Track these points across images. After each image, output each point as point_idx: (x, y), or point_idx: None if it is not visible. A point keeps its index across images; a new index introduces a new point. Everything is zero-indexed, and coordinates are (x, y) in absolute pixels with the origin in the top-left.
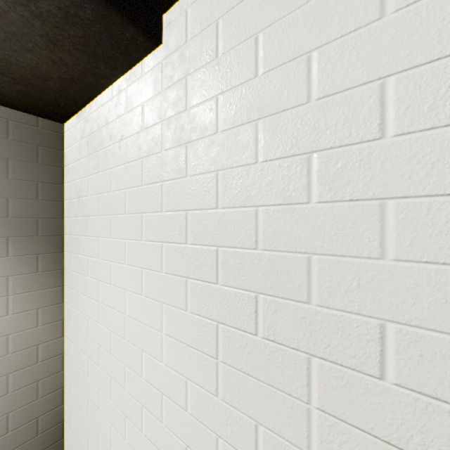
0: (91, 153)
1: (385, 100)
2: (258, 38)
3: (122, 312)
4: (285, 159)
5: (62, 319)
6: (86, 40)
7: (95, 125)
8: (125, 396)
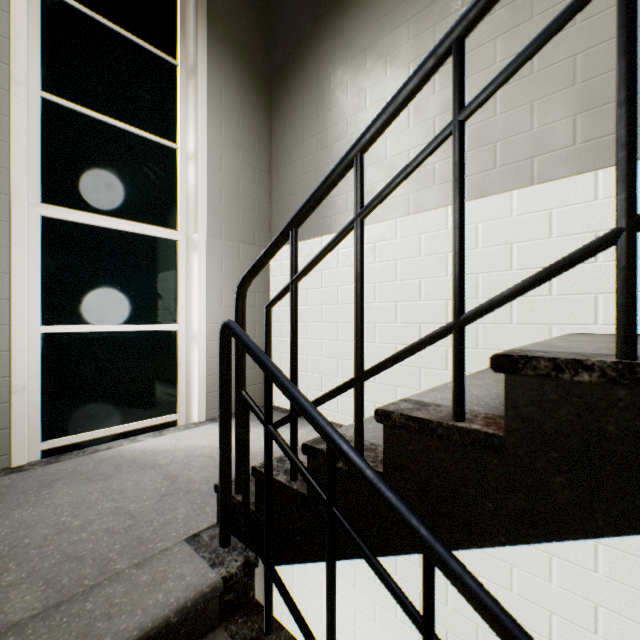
0: None
1: (551, 623)
2: None
3: (352, 623)
4: None
5: None
6: None
7: None
8: None
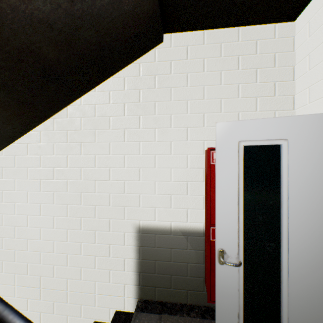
0: None
1: (28, 219)
2: (3, 192)
3: None
4: (10, 226)
5: None
6: None
7: None
8: None
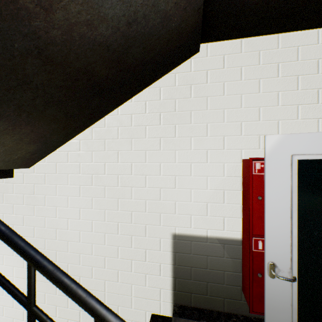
0: None
1: (68, 223)
2: (46, 196)
3: None
4: (52, 229)
5: None
6: None
7: None
8: None
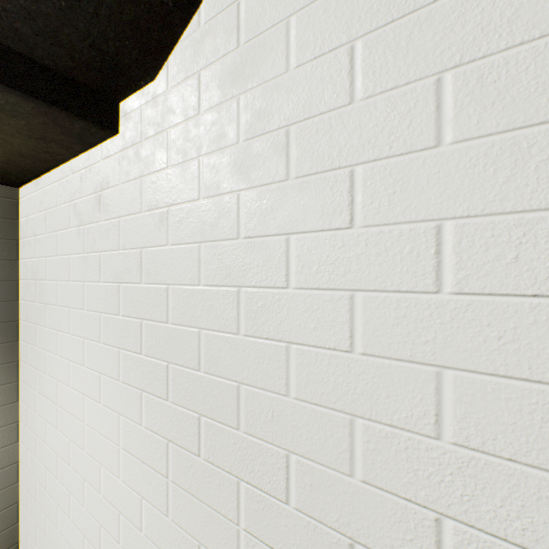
0: (49, 231)
1: (290, 255)
2: (201, 161)
3: (81, 420)
4: (221, 288)
5: (17, 421)
6: (30, 127)
7: (53, 200)
8: (84, 514)
